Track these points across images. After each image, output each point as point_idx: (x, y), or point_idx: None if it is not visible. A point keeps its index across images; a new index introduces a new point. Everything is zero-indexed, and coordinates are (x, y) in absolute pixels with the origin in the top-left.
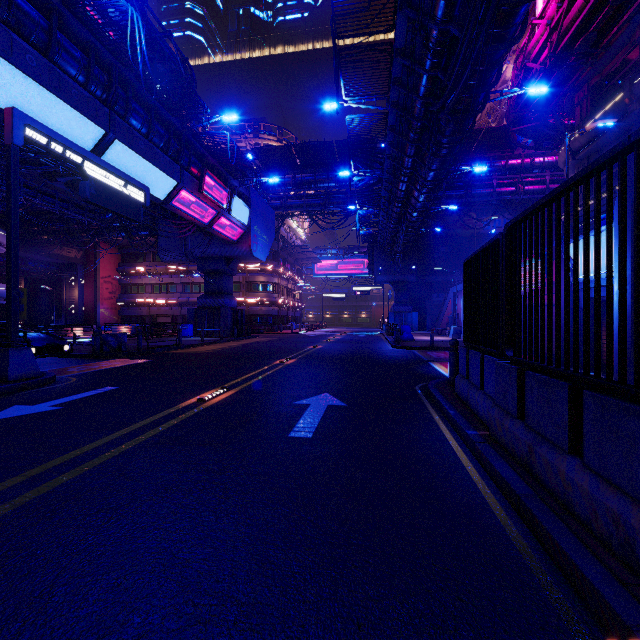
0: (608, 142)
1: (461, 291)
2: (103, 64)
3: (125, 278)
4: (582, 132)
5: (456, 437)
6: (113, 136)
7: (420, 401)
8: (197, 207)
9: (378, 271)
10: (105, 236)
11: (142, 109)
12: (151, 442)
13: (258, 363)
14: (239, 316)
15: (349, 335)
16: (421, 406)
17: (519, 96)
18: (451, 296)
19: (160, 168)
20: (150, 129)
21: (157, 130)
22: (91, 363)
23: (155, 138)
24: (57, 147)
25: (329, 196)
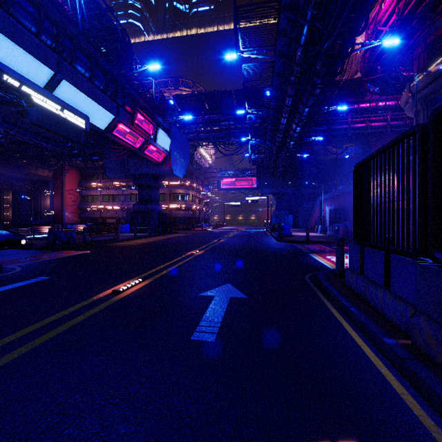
0: (441, 85)
1: (326, 199)
2: (53, 20)
3: (83, 191)
4: (428, 73)
5: (367, 341)
6: (61, 76)
7: (314, 293)
8: (131, 136)
9: (264, 186)
10: (67, 160)
11: (86, 58)
12: (43, 348)
13: (174, 254)
14: (163, 218)
15: (243, 231)
16: (316, 299)
17: (371, 53)
18: (318, 203)
19: (100, 104)
20: (92, 74)
21: (98, 75)
22: (42, 254)
23: (96, 81)
24: (6, 77)
25: (229, 131)
